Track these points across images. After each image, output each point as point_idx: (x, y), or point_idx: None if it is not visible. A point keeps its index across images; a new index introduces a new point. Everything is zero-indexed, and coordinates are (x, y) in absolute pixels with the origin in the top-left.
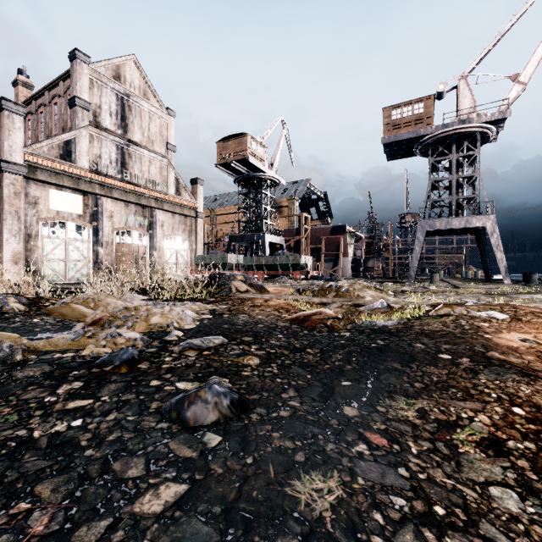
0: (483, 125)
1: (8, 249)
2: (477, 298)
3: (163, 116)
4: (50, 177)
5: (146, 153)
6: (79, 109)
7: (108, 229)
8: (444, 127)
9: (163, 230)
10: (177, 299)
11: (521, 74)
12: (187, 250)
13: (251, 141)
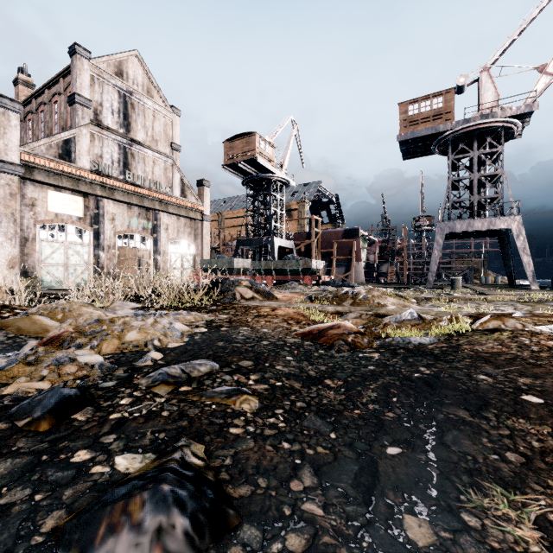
0: (507, 120)
1: (4, 253)
2: (513, 306)
3: (167, 115)
4: (48, 177)
5: (150, 153)
6: (79, 107)
7: (110, 232)
8: (465, 122)
9: (168, 234)
10: (173, 307)
11: (549, 64)
12: (193, 254)
13: (259, 141)
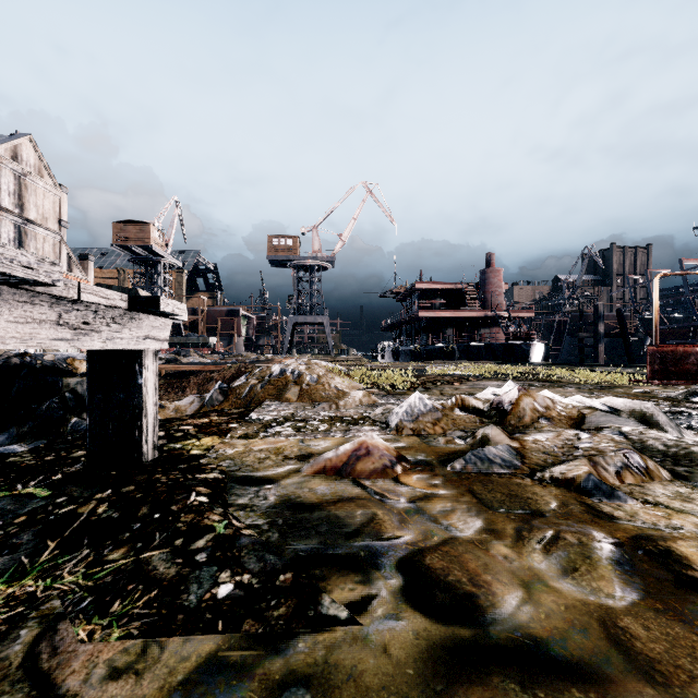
0: (323, 263)
1: None
2: None
3: (56, 193)
4: None
5: (42, 231)
6: None
7: None
8: (303, 258)
9: None
10: None
11: (343, 235)
12: None
13: (154, 231)
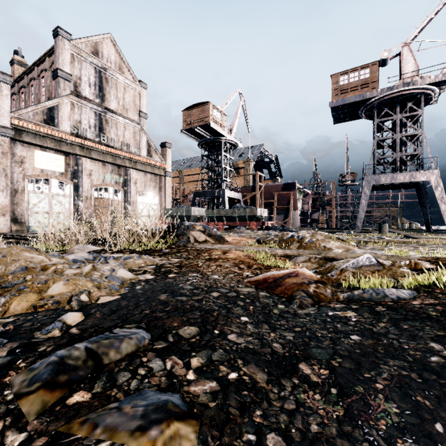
0: (427, 87)
1: None
2: None
3: (136, 88)
4: (35, 139)
5: (121, 120)
6: (61, 80)
7: (88, 185)
8: (389, 90)
9: (136, 187)
10: (130, 250)
11: None
12: (157, 204)
13: (212, 109)
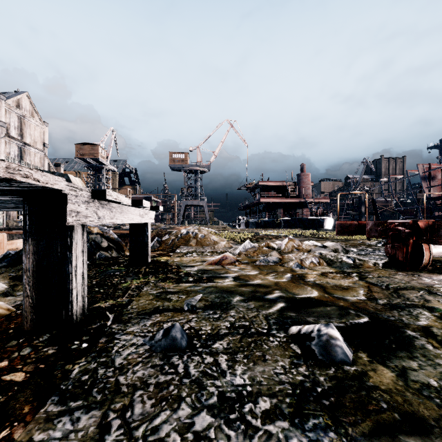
0: (203, 169)
1: None
2: None
3: (42, 127)
4: None
5: (33, 150)
6: (0, 127)
7: None
8: (191, 166)
9: None
10: None
11: (215, 152)
12: None
13: (100, 149)
